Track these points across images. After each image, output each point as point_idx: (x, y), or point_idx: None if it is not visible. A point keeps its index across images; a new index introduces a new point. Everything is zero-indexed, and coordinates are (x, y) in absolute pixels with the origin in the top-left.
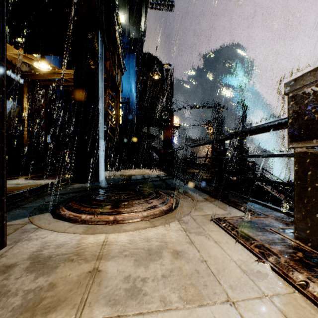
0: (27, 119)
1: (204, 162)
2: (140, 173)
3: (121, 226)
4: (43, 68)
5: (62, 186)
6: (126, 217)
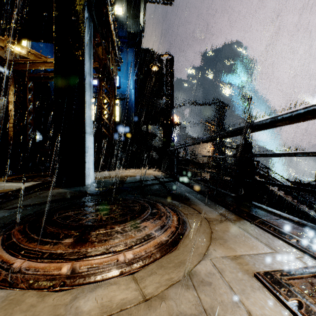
0: (13, 114)
1: (204, 161)
2: (137, 174)
3: (75, 299)
4: (24, 53)
5: (35, 192)
6: (94, 266)
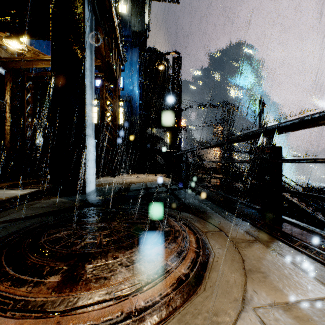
0: (10, 115)
1: (211, 166)
2: (142, 180)
3: None
4: (19, 49)
5: (29, 202)
6: None
